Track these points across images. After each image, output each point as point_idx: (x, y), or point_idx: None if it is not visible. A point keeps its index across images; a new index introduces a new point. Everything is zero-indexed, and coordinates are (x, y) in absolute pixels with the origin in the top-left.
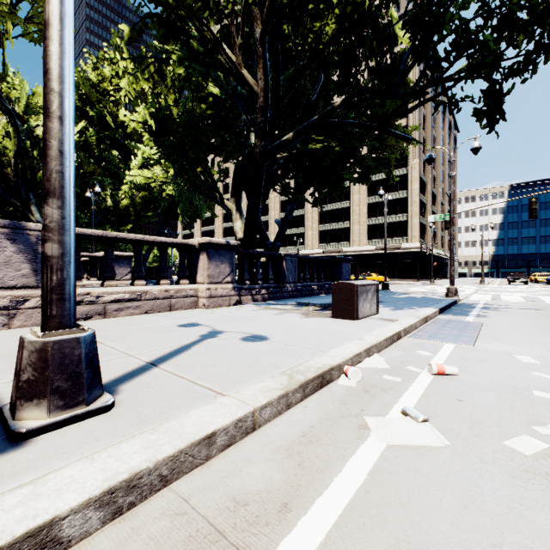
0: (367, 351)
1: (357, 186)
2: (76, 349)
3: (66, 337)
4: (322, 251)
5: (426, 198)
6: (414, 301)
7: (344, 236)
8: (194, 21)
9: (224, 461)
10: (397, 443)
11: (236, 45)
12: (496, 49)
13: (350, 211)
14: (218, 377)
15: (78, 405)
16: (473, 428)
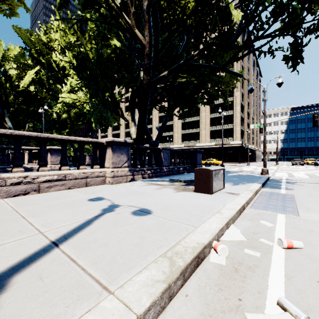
0: (226, 224)
1: (204, 107)
2: None
3: None
4: (183, 146)
5: (244, 115)
6: (243, 178)
7: (196, 137)
8: None
9: None
10: None
11: (131, 13)
12: (301, 14)
13: (199, 122)
14: (107, 262)
15: None
16: None
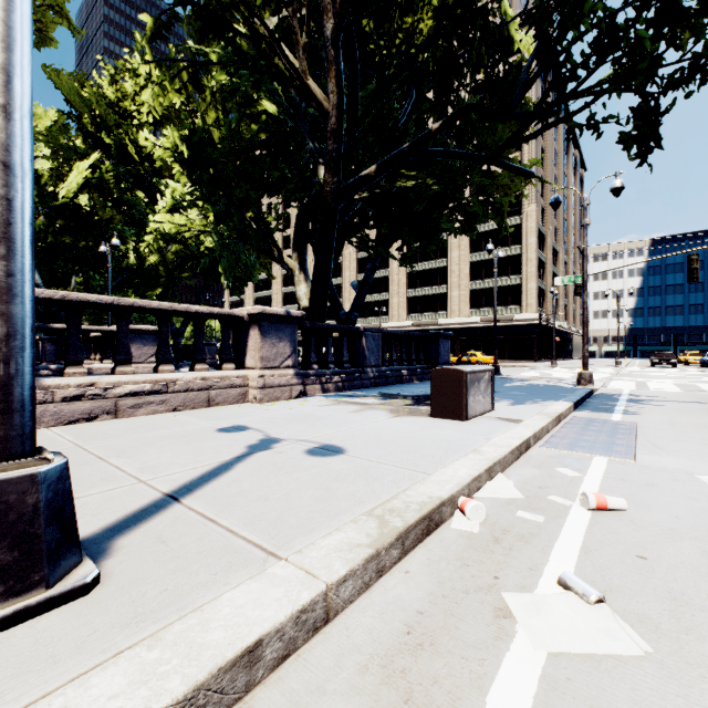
0: (488, 471)
1: (457, 239)
2: (30, 494)
3: (11, 475)
4: (411, 323)
5: (545, 256)
6: (537, 391)
7: (439, 304)
8: (242, 11)
9: (277, 692)
10: (565, 650)
11: (300, 46)
12: (654, 50)
13: (447, 272)
14: (271, 522)
15: (32, 589)
16: (679, 614)
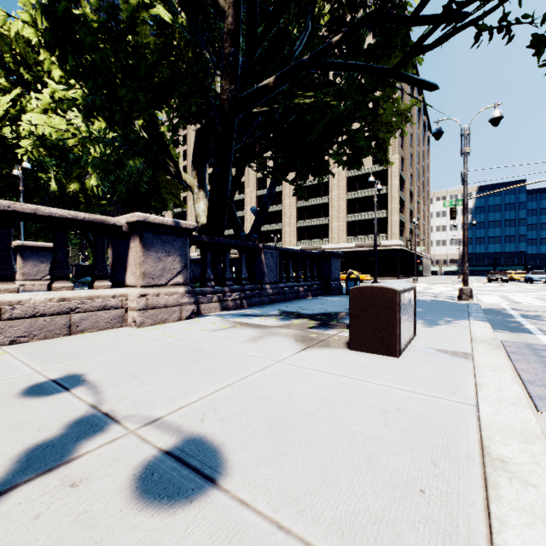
0: None
1: (336, 181)
2: None
3: None
4: (300, 248)
5: (404, 196)
6: (432, 307)
7: (322, 233)
8: None
9: None
10: None
11: None
12: None
13: (328, 207)
14: None
15: None
16: None
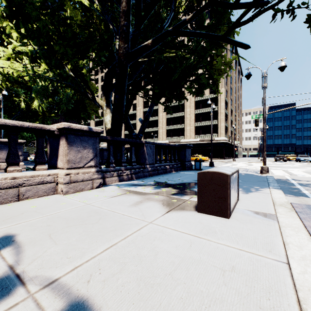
0: None
1: (189, 103)
2: None
3: None
4: (168, 141)
5: (228, 112)
6: (246, 178)
7: (181, 133)
8: None
9: None
10: None
11: None
12: None
13: (184, 118)
14: None
15: None
16: None
